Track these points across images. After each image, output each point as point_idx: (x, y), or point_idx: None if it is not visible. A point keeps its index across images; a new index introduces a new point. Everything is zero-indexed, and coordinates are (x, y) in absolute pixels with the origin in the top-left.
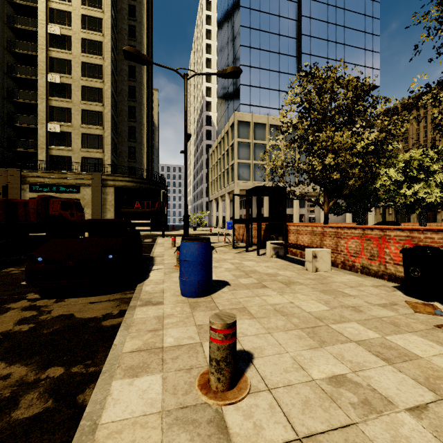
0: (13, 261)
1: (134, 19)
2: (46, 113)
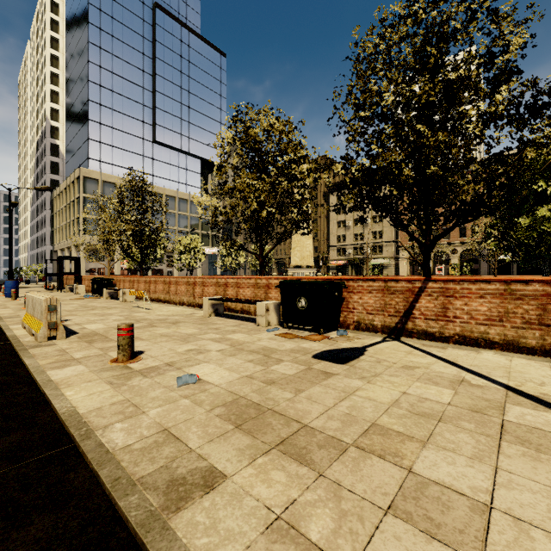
0: None
1: None
2: None
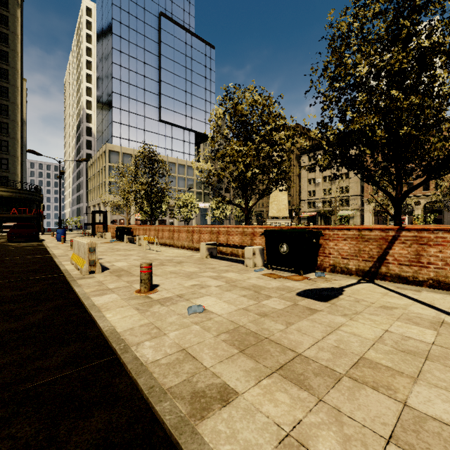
0: None
1: (7, 45)
2: None
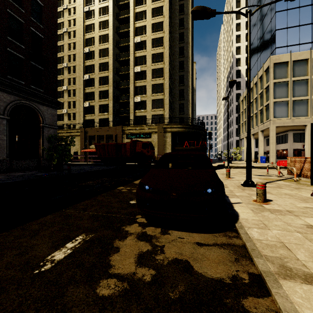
0: (121, 181)
1: (183, 13)
2: (133, 91)
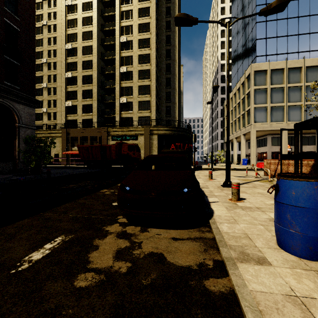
0: (105, 184)
1: (169, 16)
2: (119, 92)
